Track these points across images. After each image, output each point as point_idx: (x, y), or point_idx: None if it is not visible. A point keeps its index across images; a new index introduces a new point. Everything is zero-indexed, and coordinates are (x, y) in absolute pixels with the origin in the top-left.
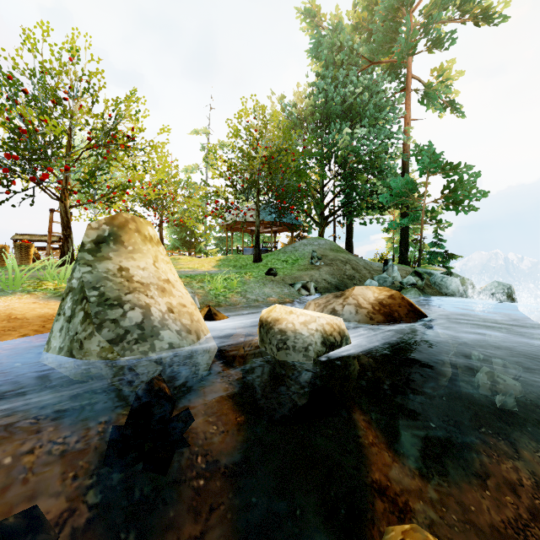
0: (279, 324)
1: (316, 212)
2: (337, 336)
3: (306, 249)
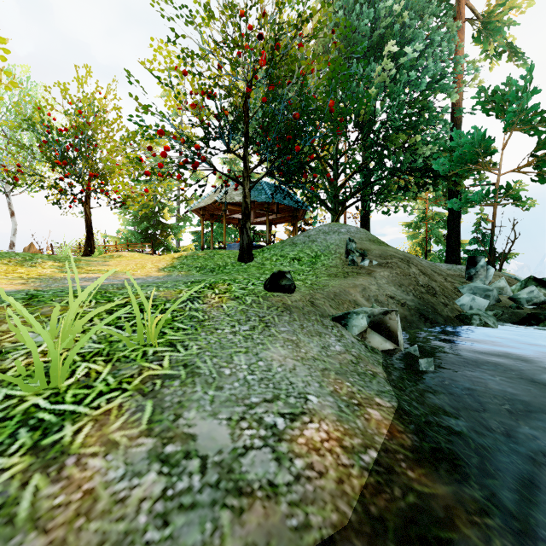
0: None
1: (328, 194)
2: None
3: (330, 239)
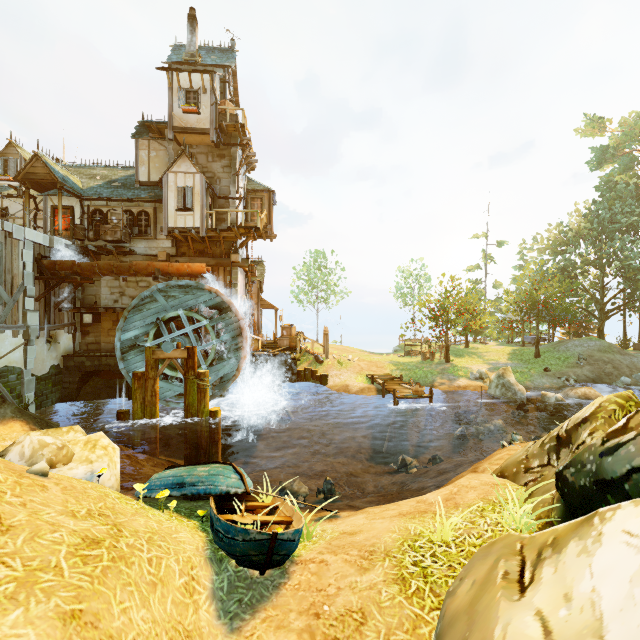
0: (546, 395)
1: (596, 307)
2: (561, 399)
3: (576, 349)
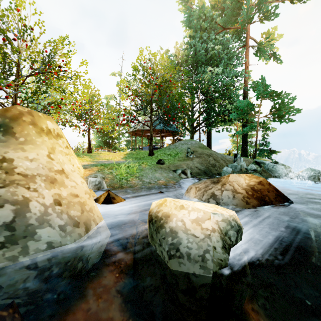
0: (170, 222)
1: (189, 124)
2: (234, 233)
3: (183, 147)
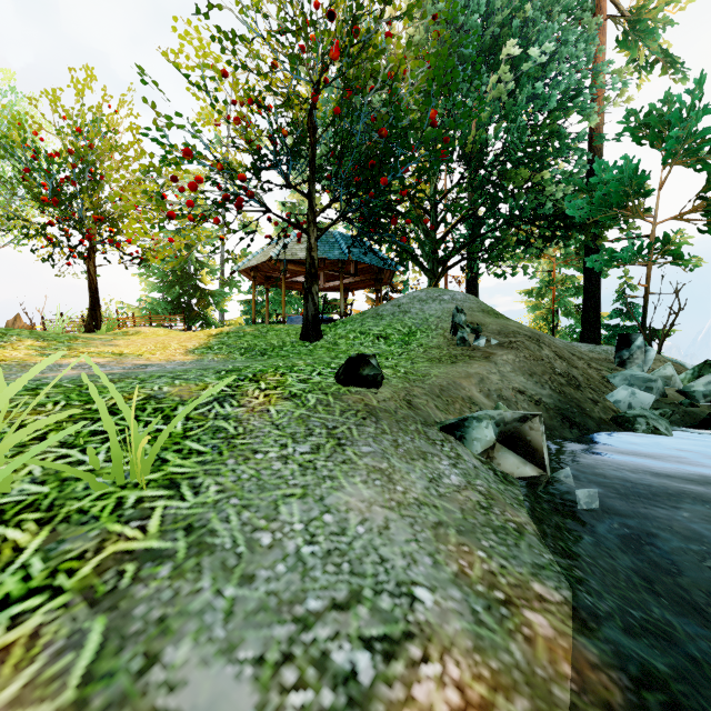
0: None
1: (423, 250)
2: None
3: (428, 309)
